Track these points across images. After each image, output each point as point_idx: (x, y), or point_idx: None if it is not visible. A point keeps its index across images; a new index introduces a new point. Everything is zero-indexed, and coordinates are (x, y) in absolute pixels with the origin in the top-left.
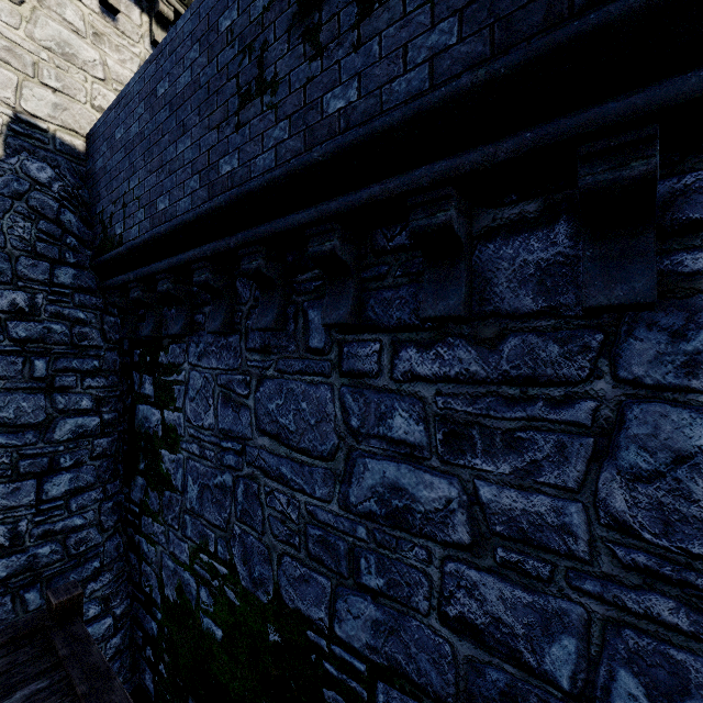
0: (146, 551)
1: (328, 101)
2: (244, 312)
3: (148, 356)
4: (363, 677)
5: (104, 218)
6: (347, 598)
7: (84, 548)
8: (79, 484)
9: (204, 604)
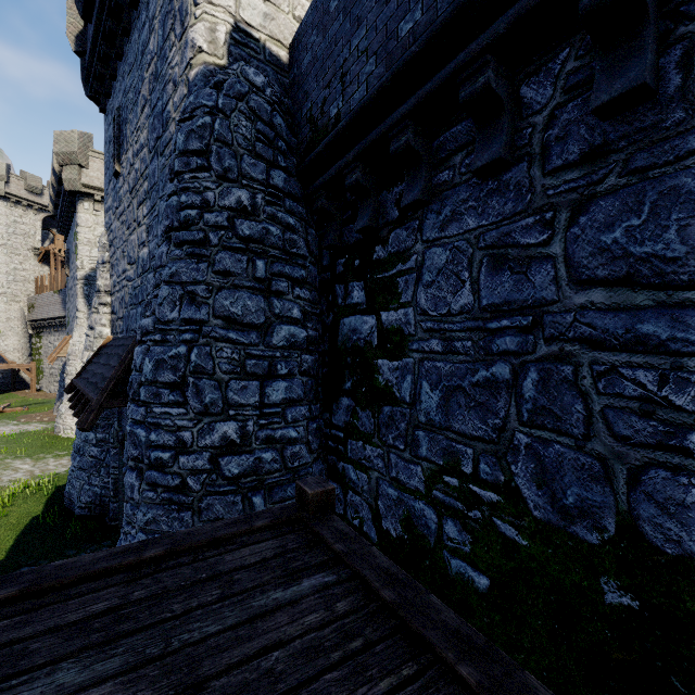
0: (354, 479)
1: None
2: (538, 123)
3: (357, 259)
4: None
5: (314, 112)
6: None
7: (297, 464)
8: (292, 396)
9: (452, 541)
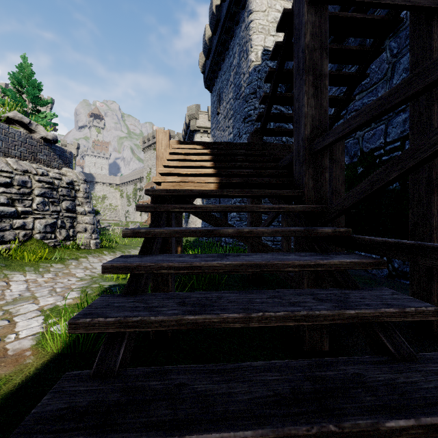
0: None
1: None
2: None
3: None
4: (398, 147)
5: None
6: (392, 123)
7: None
8: None
9: None
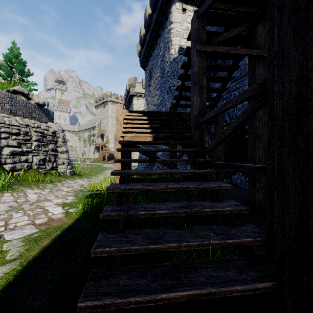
0: None
1: None
2: None
3: None
4: None
5: None
6: None
7: None
8: None
9: None
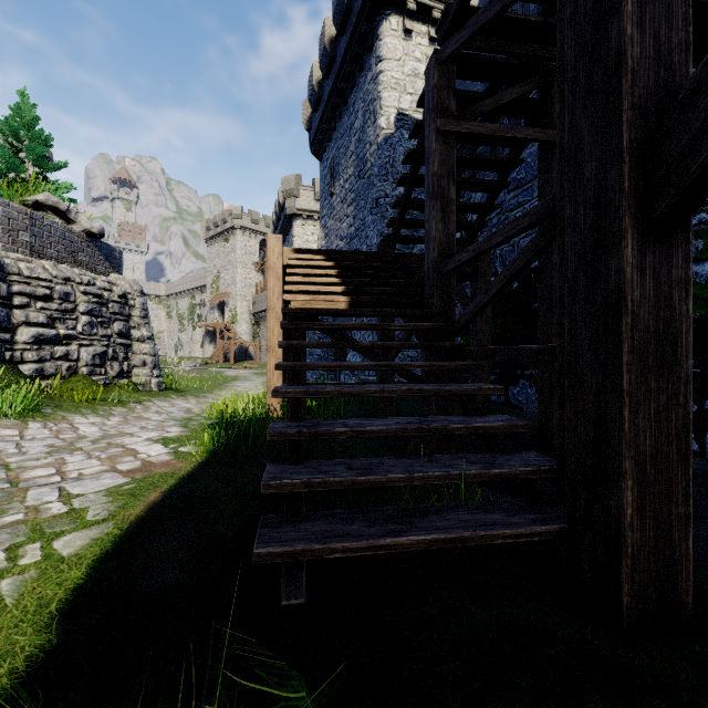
0: None
1: (531, 6)
2: None
3: None
4: None
5: None
6: None
7: None
8: None
9: None
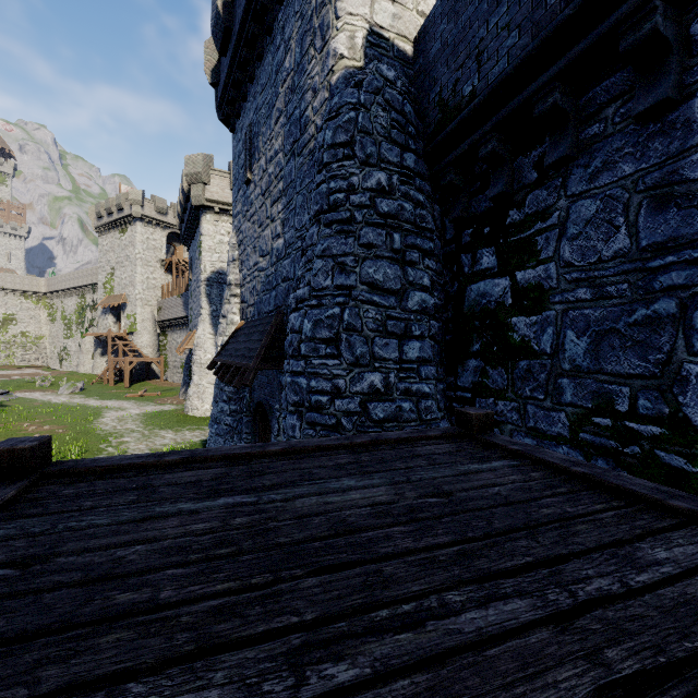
0: None
1: None
2: None
3: (487, 227)
4: None
5: (443, 95)
6: None
7: (429, 417)
8: (424, 356)
9: None
